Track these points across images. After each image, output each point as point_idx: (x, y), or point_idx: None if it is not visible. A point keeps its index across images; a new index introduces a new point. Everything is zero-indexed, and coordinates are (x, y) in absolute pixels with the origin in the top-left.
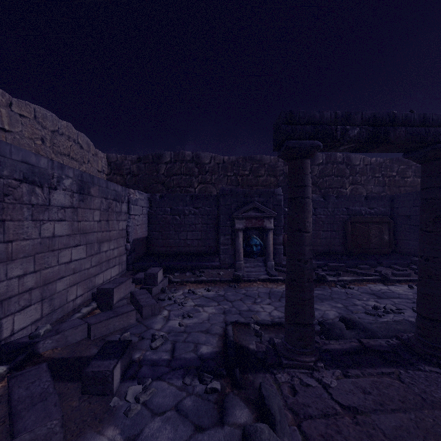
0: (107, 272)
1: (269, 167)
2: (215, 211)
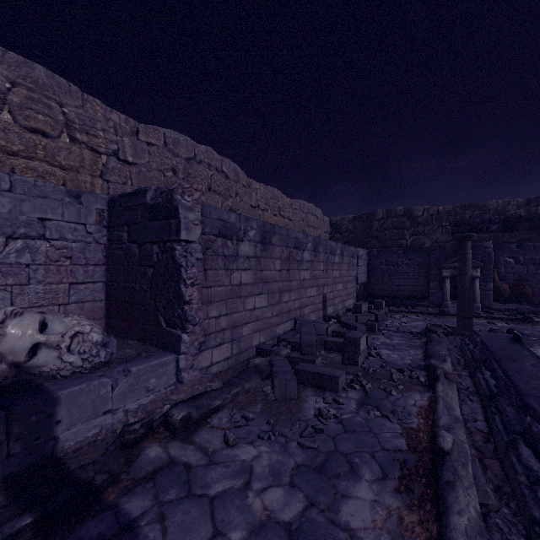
0: (349, 301)
1: (496, 213)
2: (426, 262)
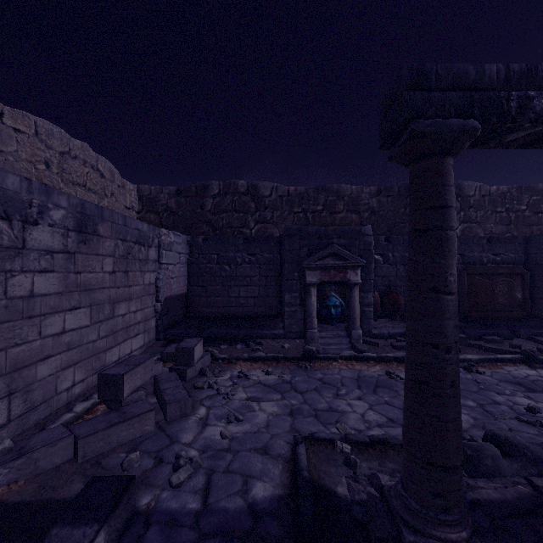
0: (125, 344)
1: (350, 200)
2: (277, 258)
